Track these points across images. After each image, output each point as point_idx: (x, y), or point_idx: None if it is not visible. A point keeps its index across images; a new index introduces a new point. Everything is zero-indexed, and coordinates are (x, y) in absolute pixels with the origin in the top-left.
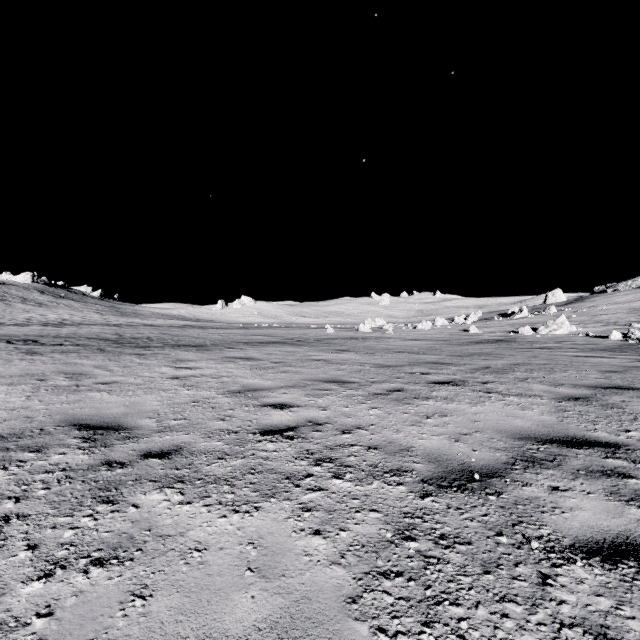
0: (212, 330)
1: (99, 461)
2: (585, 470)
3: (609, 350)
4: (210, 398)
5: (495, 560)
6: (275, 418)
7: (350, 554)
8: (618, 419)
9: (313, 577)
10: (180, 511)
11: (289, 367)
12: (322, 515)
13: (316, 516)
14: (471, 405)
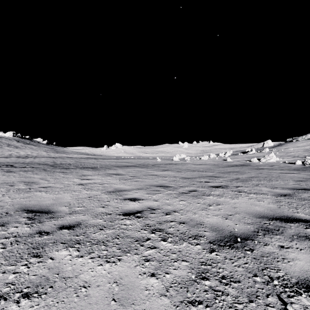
0: (101, 160)
1: (35, 231)
2: (296, 235)
3: (296, 170)
4: (97, 195)
5: (255, 293)
6: (131, 206)
7: (172, 289)
8: (308, 206)
9: (150, 305)
10: (76, 262)
11: (138, 178)
12: (155, 264)
13: (152, 264)
14: (232, 199)
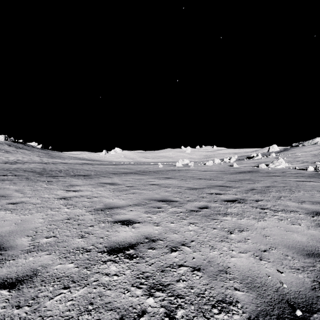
0: (97, 166)
1: None
2: None
3: (312, 177)
4: (80, 215)
5: None
6: (121, 234)
7: None
8: None
9: None
10: None
11: (136, 190)
12: None
13: None
14: (256, 220)
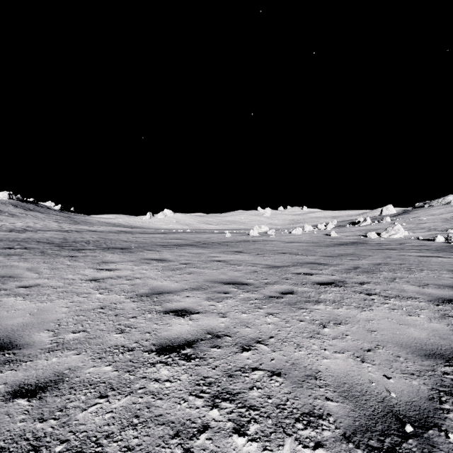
0: (139, 235)
1: None
2: None
3: (441, 251)
4: (117, 303)
5: None
6: (175, 329)
7: None
8: None
9: None
10: None
11: (194, 268)
12: None
13: None
14: (360, 310)
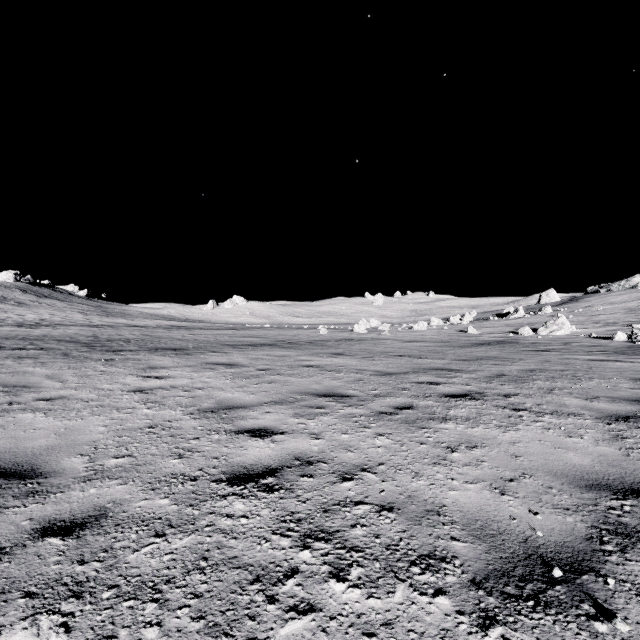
0: (199, 331)
1: None
2: None
3: (621, 353)
4: (173, 420)
5: None
6: (251, 453)
7: None
8: None
9: None
10: None
11: (277, 375)
12: None
13: None
14: (502, 429)
